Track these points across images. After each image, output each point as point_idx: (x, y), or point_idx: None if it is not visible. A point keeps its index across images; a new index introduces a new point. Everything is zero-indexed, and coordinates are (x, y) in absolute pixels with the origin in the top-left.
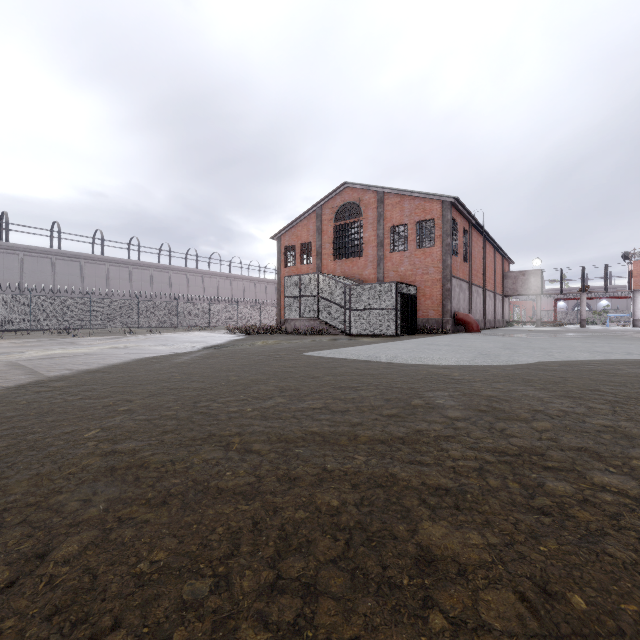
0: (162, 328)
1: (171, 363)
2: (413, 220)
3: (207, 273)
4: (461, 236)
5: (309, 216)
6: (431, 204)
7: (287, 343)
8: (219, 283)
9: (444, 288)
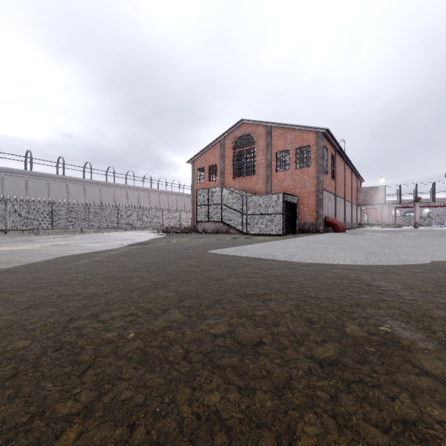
0: (108, 229)
1: (88, 261)
2: (294, 147)
3: (141, 189)
4: (330, 159)
5: (215, 145)
6: (307, 134)
7: (196, 241)
8: (150, 196)
9: (318, 198)
